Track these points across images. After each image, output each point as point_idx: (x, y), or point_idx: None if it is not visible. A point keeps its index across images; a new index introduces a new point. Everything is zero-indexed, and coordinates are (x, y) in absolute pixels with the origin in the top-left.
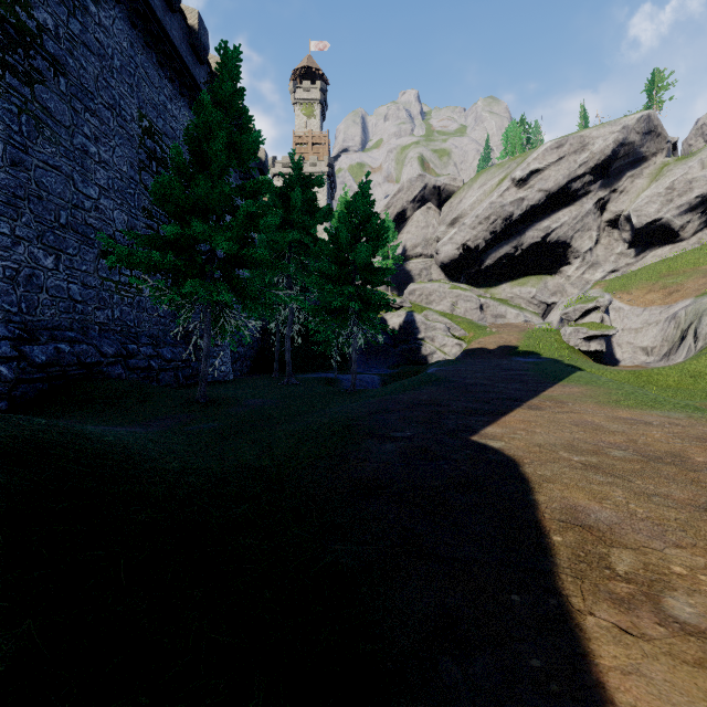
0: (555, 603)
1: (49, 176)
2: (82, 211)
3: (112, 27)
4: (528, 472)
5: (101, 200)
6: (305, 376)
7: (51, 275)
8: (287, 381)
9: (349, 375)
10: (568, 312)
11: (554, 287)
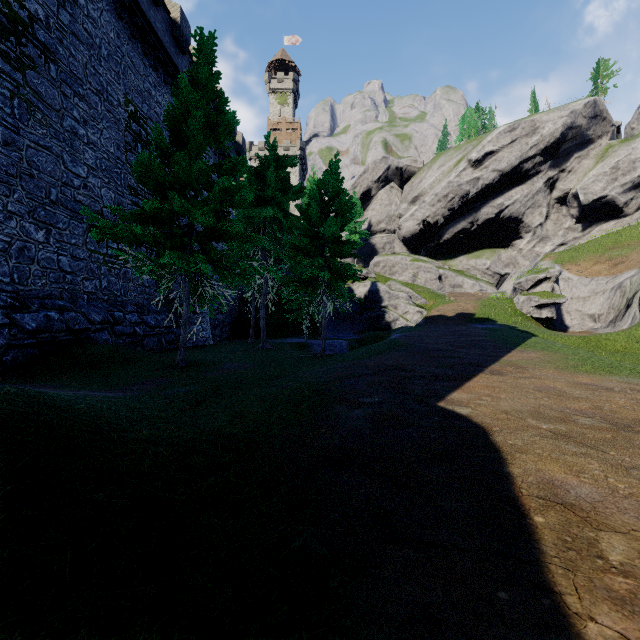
0: (548, 603)
1: (40, 155)
2: (71, 189)
3: (99, 18)
4: (498, 441)
5: (89, 178)
6: (278, 341)
7: (42, 248)
8: (262, 346)
9: (319, 340)
10: (521, 282)
11: (506, 259)
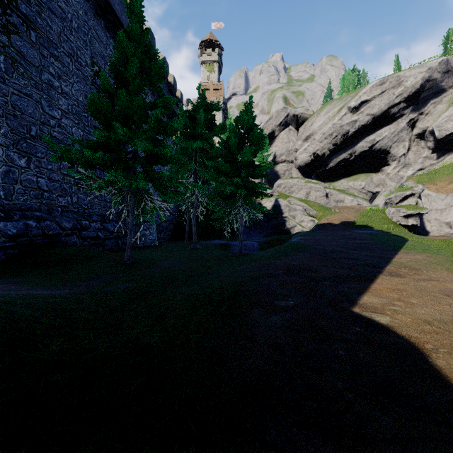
0: None
1: (22, 100)
2: (48, 127)
3: None
4: (442, 366)
5: (62, 120)
6: (206, 242)
7: (24, 172)
8: (193, 246)
9: (237, 241)
10: (391, 197)
11: (377, 181)
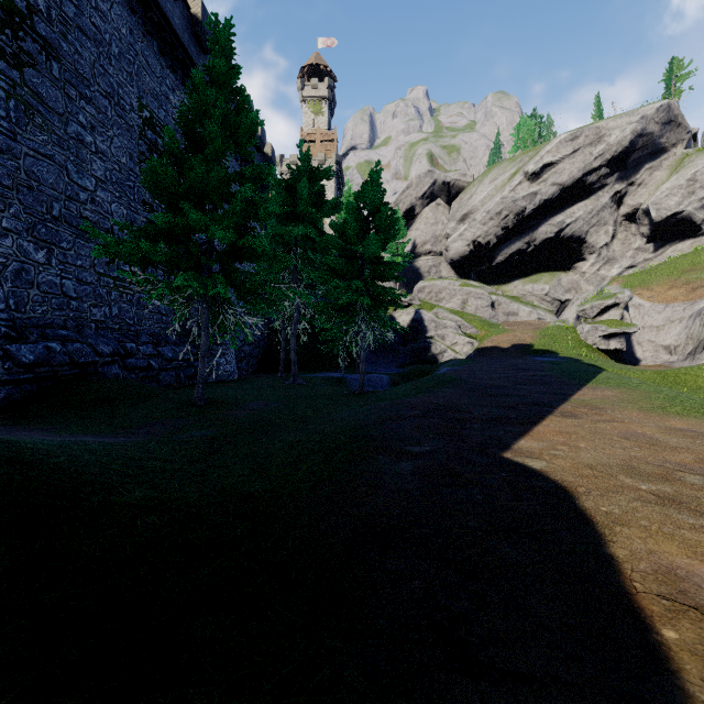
0: None
1: (40, 165)
2: (77, 203)
3: (109, 11)
4: (588, 507)
5: (97, 192)
6: (312, 375)
7: (42, 270)
8: (293, 381)
9: (357, 374)
10: (585, 309)
11: (567, 284)
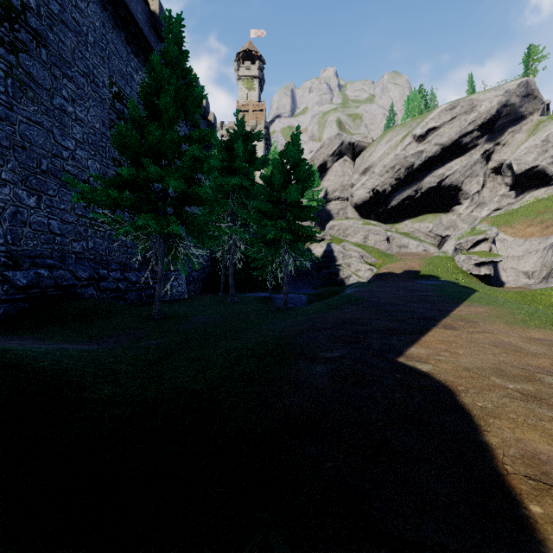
0: None
1: (31, 130)
2: (60, 160)
3: (86, 9)
4: (467, 403)
5: (77, 151)
6: (245, 295)
7: (33, 212)
8: (231, 300)
9: (281, 294)
10: (461, 242)
11: (447, 223)
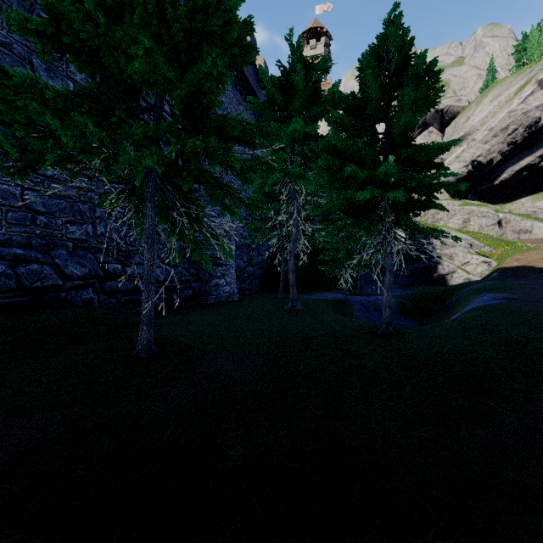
0: None
1: None
2: None
3: None
4: None
5: None
6: (311, 296)
7: None
8: (291, 306)
9: (360, 296)
10: None
11: None
